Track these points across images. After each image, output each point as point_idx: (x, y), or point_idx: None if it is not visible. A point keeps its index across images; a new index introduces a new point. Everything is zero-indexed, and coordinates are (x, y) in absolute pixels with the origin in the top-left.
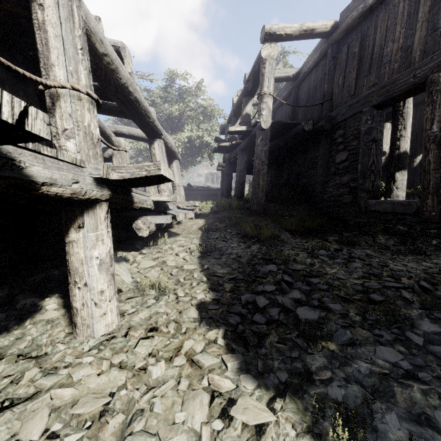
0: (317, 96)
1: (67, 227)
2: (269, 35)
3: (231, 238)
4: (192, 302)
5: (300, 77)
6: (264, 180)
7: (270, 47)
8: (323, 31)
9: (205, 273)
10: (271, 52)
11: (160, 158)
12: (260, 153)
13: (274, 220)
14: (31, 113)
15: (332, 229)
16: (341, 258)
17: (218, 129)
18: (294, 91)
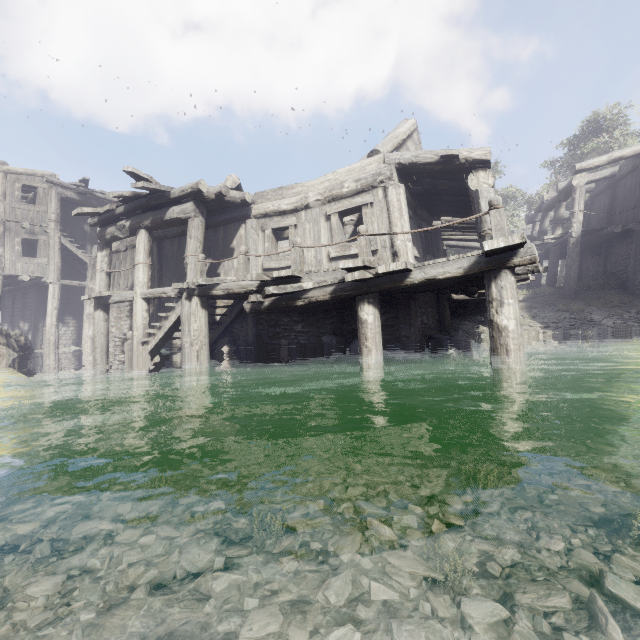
0: (631, 199)
1: None
2: (579, 171)
3: (547, 312)
4: (537, 326)
5: (616, 177)
6: (575, 273)
7: (580, 177)
8: (632, 154)
9: (538, 322)
10: (581, 181)
11: None
12: (571, 254)
13: (584, 301)
14: None
15: (638, 307)
16: (625, 318)
17: (521, 213)
18: (611, 188)
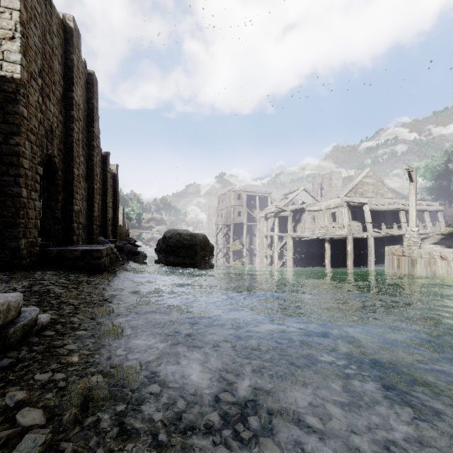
0: None
1: (403, 237)
2: None
3: (449, 242)
4: None
5: None
6: None
7: None
8: None
9: None
10: None
11: (426, 217)
12: None
13: None
14: (403, 231)
15: None
16: None
17: None
18: None
